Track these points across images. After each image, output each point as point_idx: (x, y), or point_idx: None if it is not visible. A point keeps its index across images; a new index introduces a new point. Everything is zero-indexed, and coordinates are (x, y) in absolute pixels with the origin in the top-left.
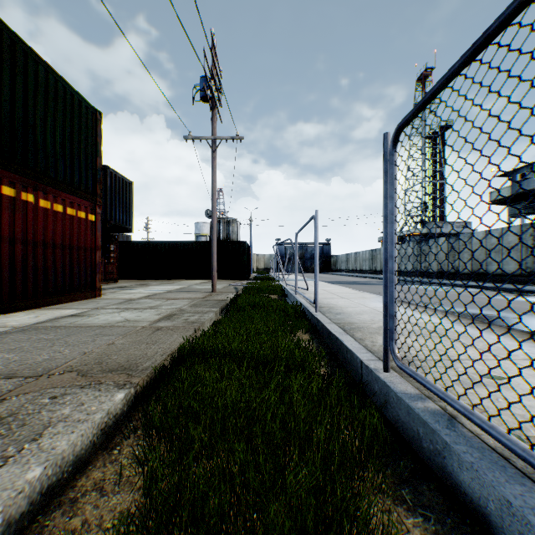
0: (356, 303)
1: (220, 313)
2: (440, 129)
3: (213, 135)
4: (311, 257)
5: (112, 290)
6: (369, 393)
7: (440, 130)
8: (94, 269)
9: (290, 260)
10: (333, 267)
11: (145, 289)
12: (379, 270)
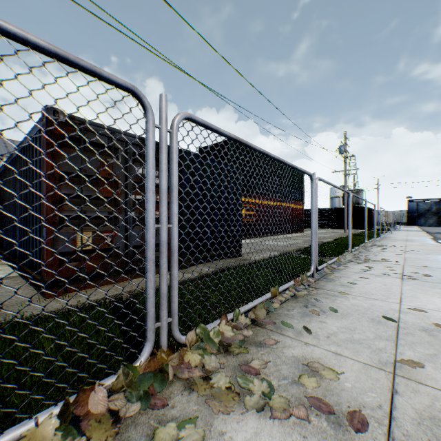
0: (405, 237)
1: None
2: None
3: (344, 169)
4: None
5: None
6: None
7: None
8: (302, 223)
9: (422, 215)
10: None
11: None
12: None
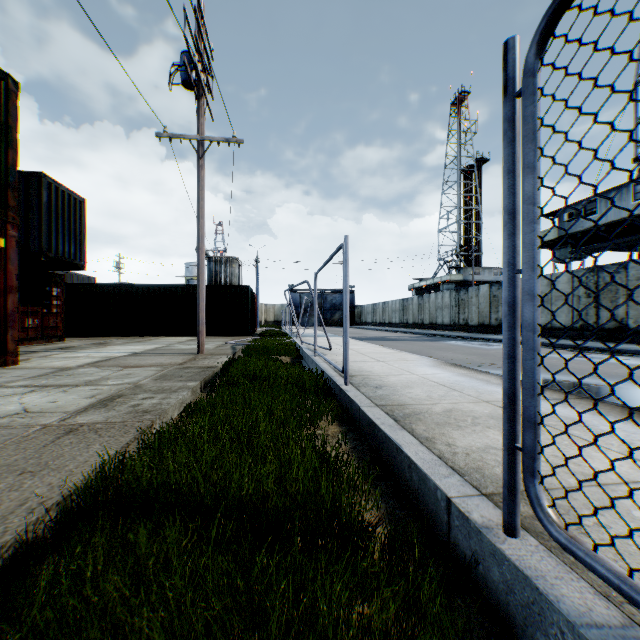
0: (397, 368)
1: (202, 389)
2: (476, 163)
3: (200, 134)
4: (331, 308)
5: (46, 353)
6: (470, 572)
7: (476, 164)
8: (5, 322)
9: (306, 311)
10: (358, 320)
11: (99, 351)
12: (411, 323)
